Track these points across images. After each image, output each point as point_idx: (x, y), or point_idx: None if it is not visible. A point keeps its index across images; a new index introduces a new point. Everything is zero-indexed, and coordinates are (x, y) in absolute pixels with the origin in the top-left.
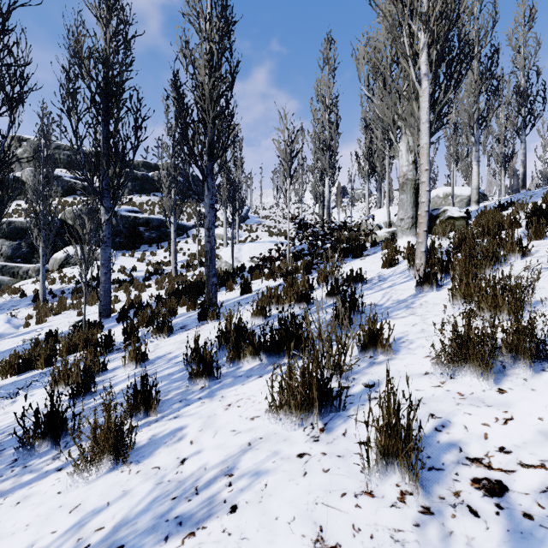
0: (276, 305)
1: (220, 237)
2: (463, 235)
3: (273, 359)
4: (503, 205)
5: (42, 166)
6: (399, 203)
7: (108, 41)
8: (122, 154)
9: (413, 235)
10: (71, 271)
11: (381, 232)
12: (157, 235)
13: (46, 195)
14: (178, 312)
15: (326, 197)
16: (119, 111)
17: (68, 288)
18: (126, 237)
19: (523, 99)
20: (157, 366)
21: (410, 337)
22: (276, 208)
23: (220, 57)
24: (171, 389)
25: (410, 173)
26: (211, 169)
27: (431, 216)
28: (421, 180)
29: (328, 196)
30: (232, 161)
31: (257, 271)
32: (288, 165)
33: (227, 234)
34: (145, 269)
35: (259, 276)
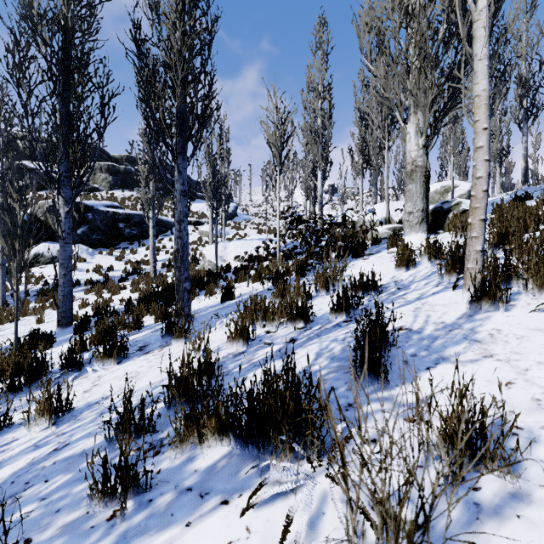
0: (262, 321)
1: (206, 234)
2: (503, 230)
3: (253, 446)
4: (520, 198)
5: (1, 153)
6: (406, 194)
7: (66, 1)
8: (84, 135)
9: (424, 231)
10: (40, 271)
11: (381, 228)
12: (139, 232)
13: (6, 186)
14: (146, 322)
15: (319, 191)
16: (83, 88)
17: (35, 289)
18: (104, 234)
19: (526, 90)
20: (77, 426)
21: (523, 422)
22: (266, 204)
23: (192, 5)
24: (64, 504)
25: (420, 159)
26: (183, 147)
27: (442, 209)
28: (476, 144)
29: (320, 190)
30: (218, 153)
31: (242, 272)
32: (278, 151)
33: (213, 231)
34: (123, 268)
35: (244, 278)
